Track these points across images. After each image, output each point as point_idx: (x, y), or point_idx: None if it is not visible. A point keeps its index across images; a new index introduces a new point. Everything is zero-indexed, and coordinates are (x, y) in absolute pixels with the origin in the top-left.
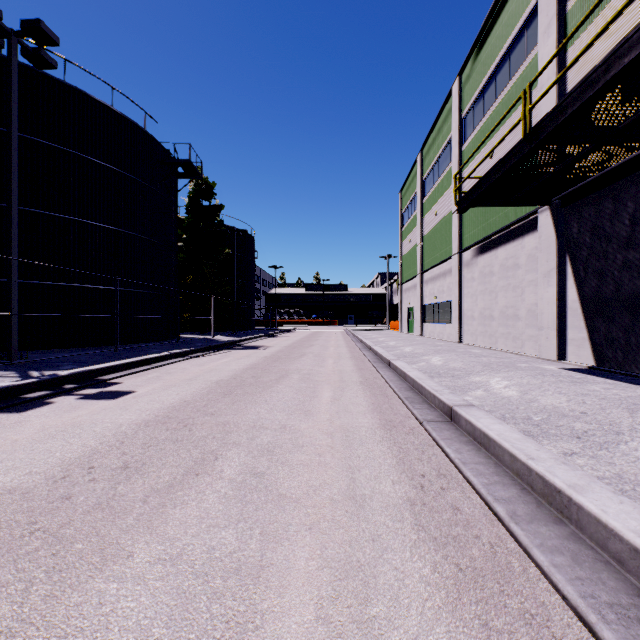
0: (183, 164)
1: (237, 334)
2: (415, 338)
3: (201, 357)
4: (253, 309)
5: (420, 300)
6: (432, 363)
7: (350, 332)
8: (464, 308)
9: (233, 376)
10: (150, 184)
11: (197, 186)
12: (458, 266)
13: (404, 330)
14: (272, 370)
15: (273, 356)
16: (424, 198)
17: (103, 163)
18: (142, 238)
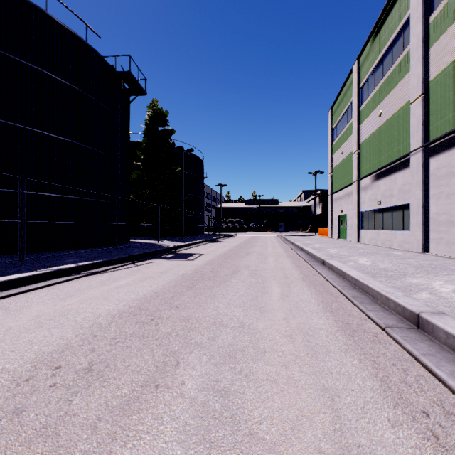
0: (125, 77)
1: (184, 239)
2: (355, 245)
3: (102, 273)
4: (202, 218)
5: (356, 207)
6: (449, 297)
7: (283, 237)
8: (432, 212)
9: (42, 361)
10: (92, 95)
11: (152, 114)
12: (422, 162)
13: (334, 236)
14: (161, 325)
15: (194, 273)
16: (361, 105)
17: (35, 66)
18: (82, 146)
